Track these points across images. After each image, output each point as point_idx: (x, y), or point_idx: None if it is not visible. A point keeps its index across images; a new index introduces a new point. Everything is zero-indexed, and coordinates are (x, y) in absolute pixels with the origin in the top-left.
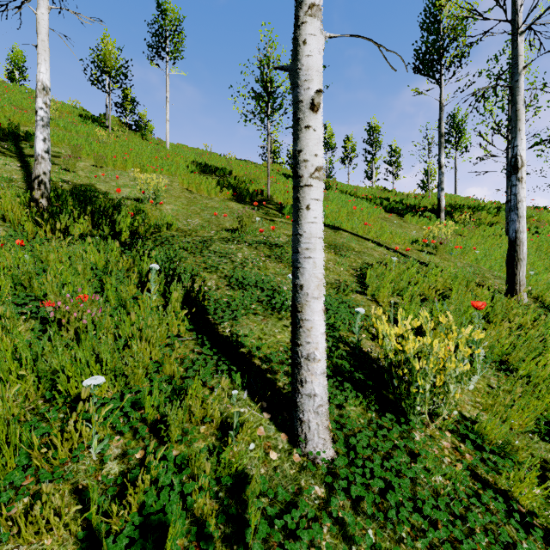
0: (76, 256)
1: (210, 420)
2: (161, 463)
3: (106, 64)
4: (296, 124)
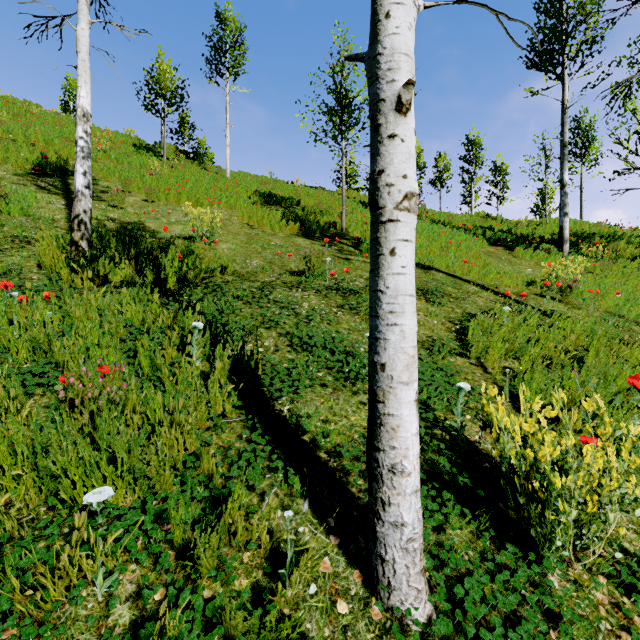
0: (111, 310)
1: (255, 547)
2: (184, 618)
3: (161, 86)
4: (376, 133)
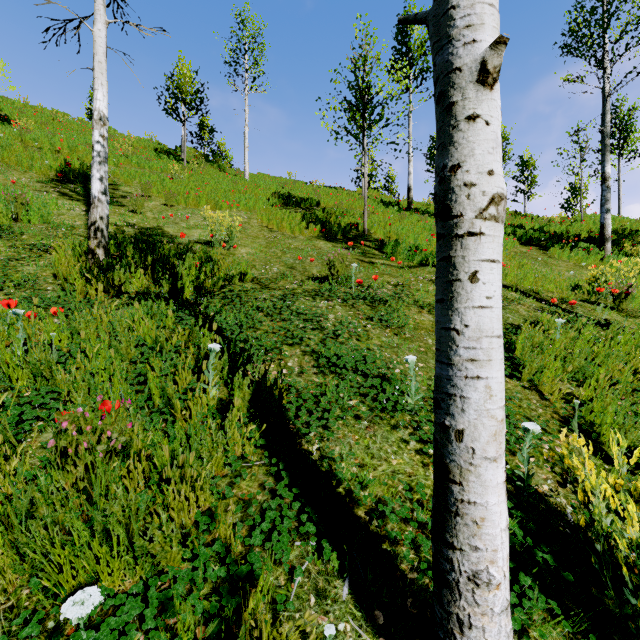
0: (122, 327)
1: None
2: None
3: (181, 90)
4: (447, 115)
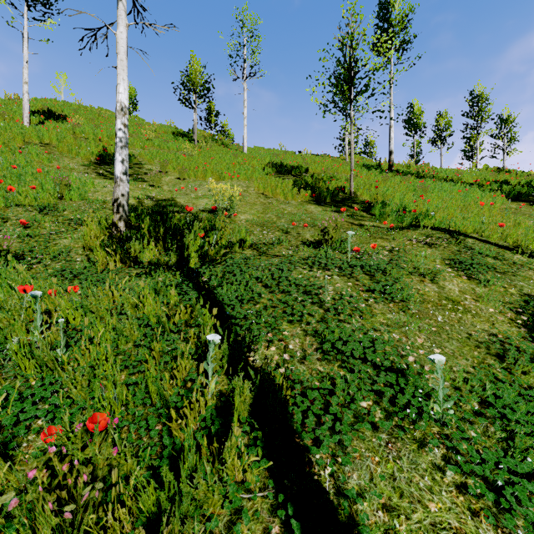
0: (130, 304)
1: None
2: None
3: (193, 83)
4: None
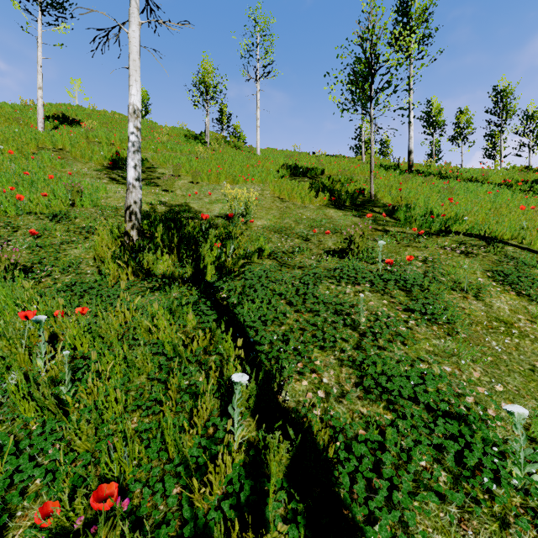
0: (143, 327)
1: None
2: None
3: (205, 84)
4: None
